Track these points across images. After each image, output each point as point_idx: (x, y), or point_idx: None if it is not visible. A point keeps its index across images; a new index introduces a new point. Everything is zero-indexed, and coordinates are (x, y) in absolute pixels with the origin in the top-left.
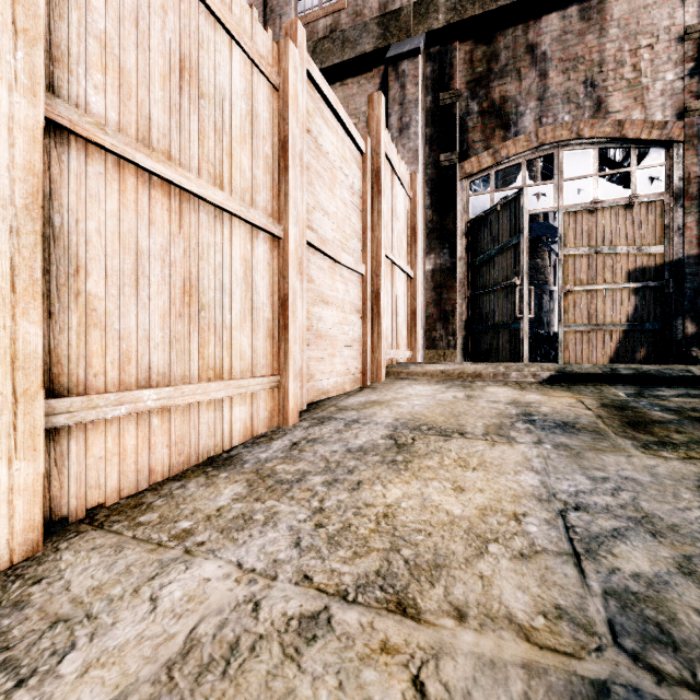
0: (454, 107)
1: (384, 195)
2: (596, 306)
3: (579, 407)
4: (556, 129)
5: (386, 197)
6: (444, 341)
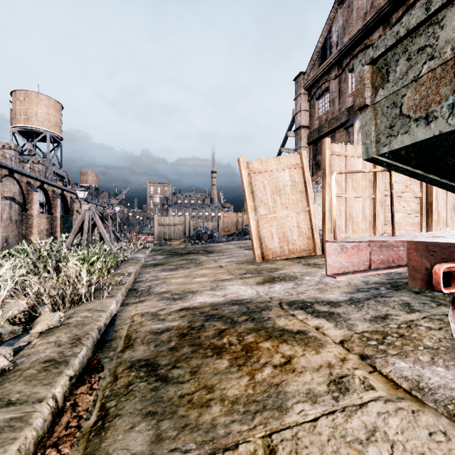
0: None
1: None
2: None
3: None
4: None
5: None
6: None
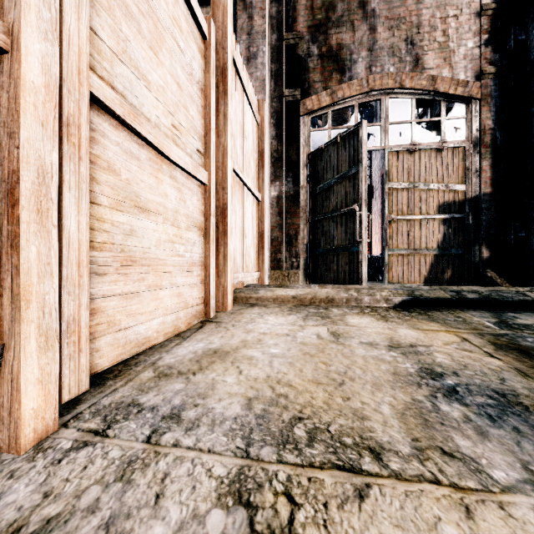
0: (297, 48)
1: (231, 98)
2: (414, 233)
3: (476, 351)
4: (383, 78)
5: (234, 108)
6: (288, 263)
